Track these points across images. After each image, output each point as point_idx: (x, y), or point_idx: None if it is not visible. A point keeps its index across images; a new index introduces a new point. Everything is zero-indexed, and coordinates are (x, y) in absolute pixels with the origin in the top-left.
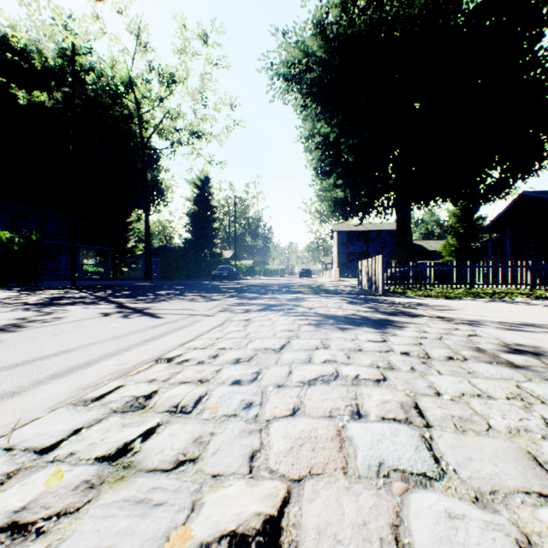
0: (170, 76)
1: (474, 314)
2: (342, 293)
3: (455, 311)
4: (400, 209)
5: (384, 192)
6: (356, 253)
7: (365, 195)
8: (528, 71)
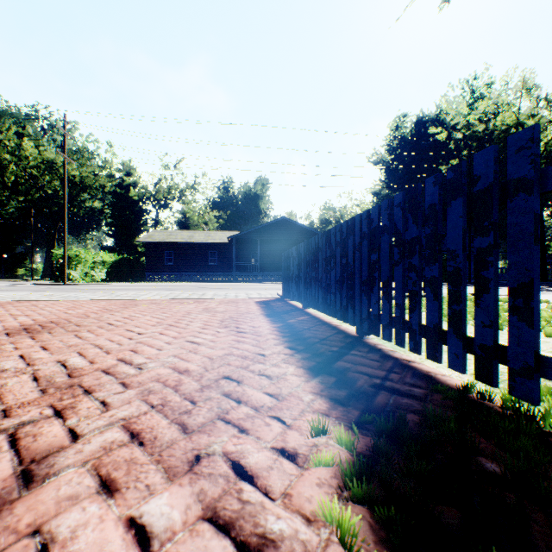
0: None
1: None
2: None
3: None
4: None
5: None
6: None
7: None
8: None
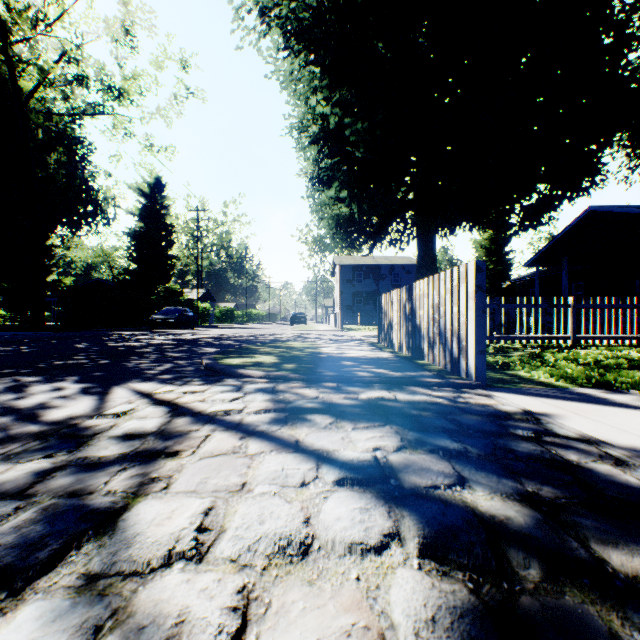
0: None
1: None
2: (359, 378)
3: None
4: (423, 232)
5: (401, 210)
6: (364, 294)
7: (376, 214)
8: (608, 29)
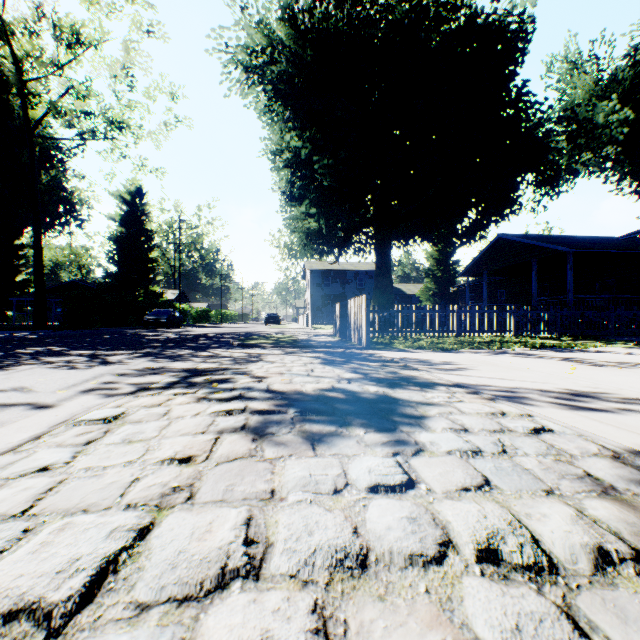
0: (72, 31)
1: (496, 377)
2: (316, 346)
3: (468, 371)
4: (379, 246)
5: (362, 226)
6: (332, 296)
7: (342, 228)
8: (505, 107)
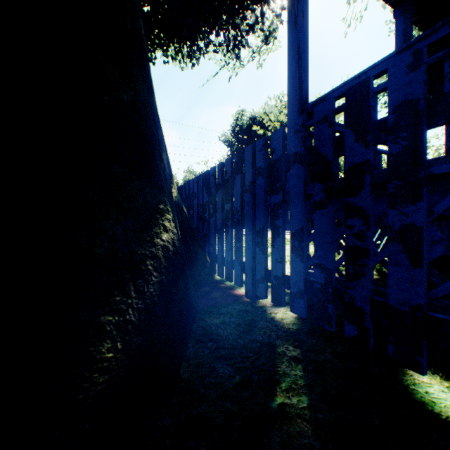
0: None
1: None
2: None
3: None
4: None
5: None
6: None
7: None
8: None
